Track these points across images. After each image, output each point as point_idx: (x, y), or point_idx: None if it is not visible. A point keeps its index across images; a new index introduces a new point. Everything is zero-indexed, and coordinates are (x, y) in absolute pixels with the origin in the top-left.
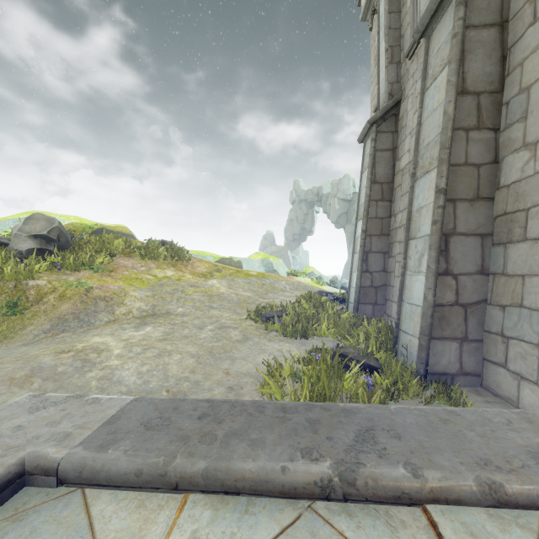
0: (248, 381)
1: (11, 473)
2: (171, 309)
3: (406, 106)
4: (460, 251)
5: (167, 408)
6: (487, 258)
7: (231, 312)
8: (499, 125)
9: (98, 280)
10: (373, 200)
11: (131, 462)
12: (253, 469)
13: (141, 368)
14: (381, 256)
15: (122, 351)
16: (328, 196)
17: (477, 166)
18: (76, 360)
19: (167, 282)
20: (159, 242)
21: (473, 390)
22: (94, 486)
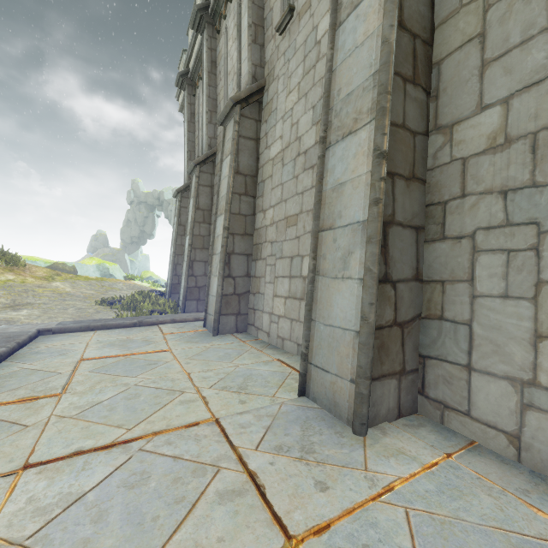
0: None
1: (39, 330)
2: (30, 302)
3: None
4: (197, 267)
5: (78, 321)
6: (207, 270)
7: (82, 302)
8: (211, 222)
9: None
10: (180, 235)
11: (78, 326)
12: (116, 323)
13: (44, 322)
14: None
15: (26, 317)
16: (169, 202)
17: (203, 236)
18: (1, 320)
19: (13, 284)
20: None
21: None
22: (66, 333)
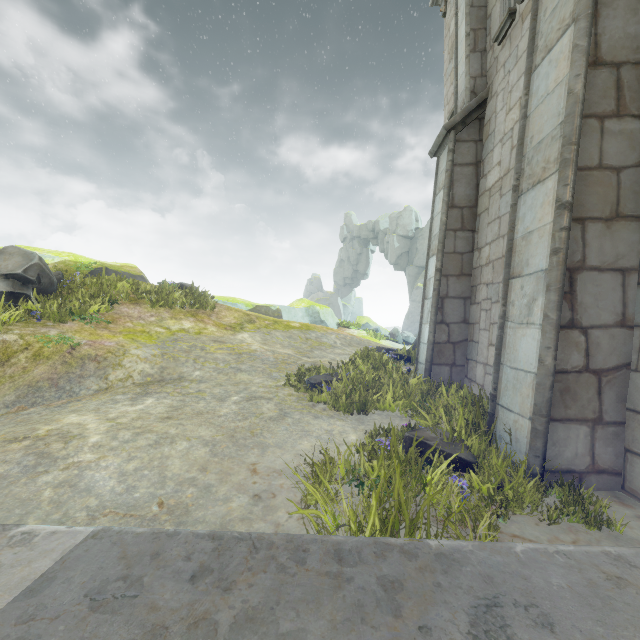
0: (284, 483)
1: None
2: (185, 372)
3: (494, 106)
4: (591, 293)
5: (141, 553)
6: (630, 304)
7: (264, 375)
8: None
9: (89, 333)
10: (450, 229)
11: None
12: None
13: (125, 465)
14: (460, 302)
15: (102, 438)
16: (385, 232)
17: (616, 170)
18: (28, 454)
19: (183, 336)
20: (176, 286)
21: (612, 496)
22: None
